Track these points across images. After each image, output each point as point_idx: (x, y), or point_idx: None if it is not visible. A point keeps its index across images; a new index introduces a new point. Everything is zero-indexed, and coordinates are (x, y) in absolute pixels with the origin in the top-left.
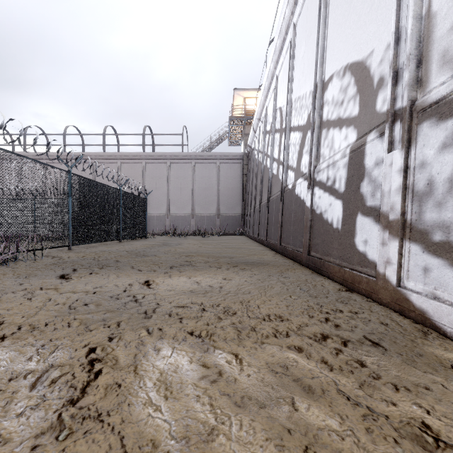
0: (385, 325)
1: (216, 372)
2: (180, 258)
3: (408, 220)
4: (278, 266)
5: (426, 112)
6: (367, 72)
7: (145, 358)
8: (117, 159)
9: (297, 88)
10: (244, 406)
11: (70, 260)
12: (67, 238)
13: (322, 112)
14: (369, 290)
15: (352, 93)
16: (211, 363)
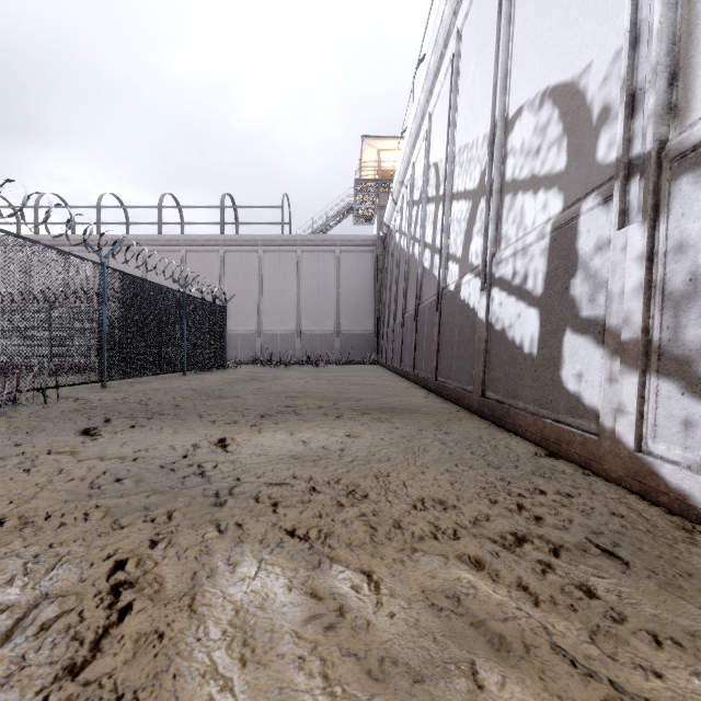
0: (619, 517)
1: (334, 609)
2: (277, 401)
3: (654, 340)
4: (434, 414)
5: (686, 159)
6: (581, 99)
7: (211, 580)
8: (181, 246)
9: (463, 132)
10: (385, 679)
11: (102, 405)
12: (99, 370)
13: (504, 167)
14: (587, 456)
15: (554, 135)
16: (325, 591)
